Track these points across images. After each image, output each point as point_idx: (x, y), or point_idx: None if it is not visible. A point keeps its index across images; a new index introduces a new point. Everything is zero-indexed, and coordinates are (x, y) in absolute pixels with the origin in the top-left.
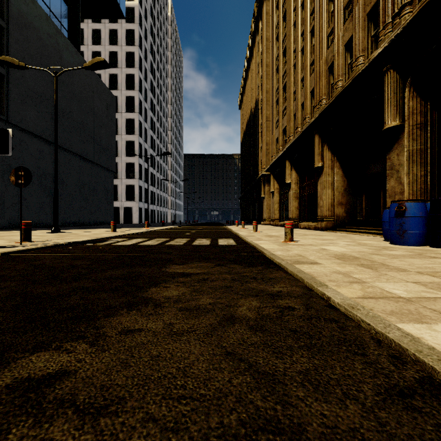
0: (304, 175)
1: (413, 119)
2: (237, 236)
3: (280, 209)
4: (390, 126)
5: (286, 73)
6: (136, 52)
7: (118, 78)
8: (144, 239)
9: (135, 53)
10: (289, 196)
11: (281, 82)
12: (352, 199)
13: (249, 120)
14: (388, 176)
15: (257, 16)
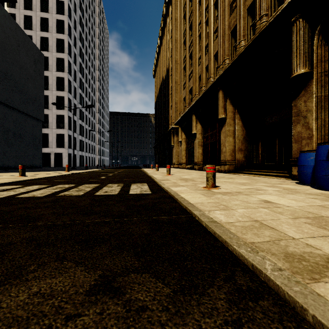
0: (208, 126)
1: (322, 66)
2: (152, 179)
3: (187, 155)
4: (299, 73)
5: (192, 43)
6: (65, 20)
7: (48, 41)
8: (42, 186)
9: (65, 21)
10: (194, 144)
11: (188, 51)
12: (249, 146)
13: (161, 86)
14: (294, 122)
15: (168, 2)
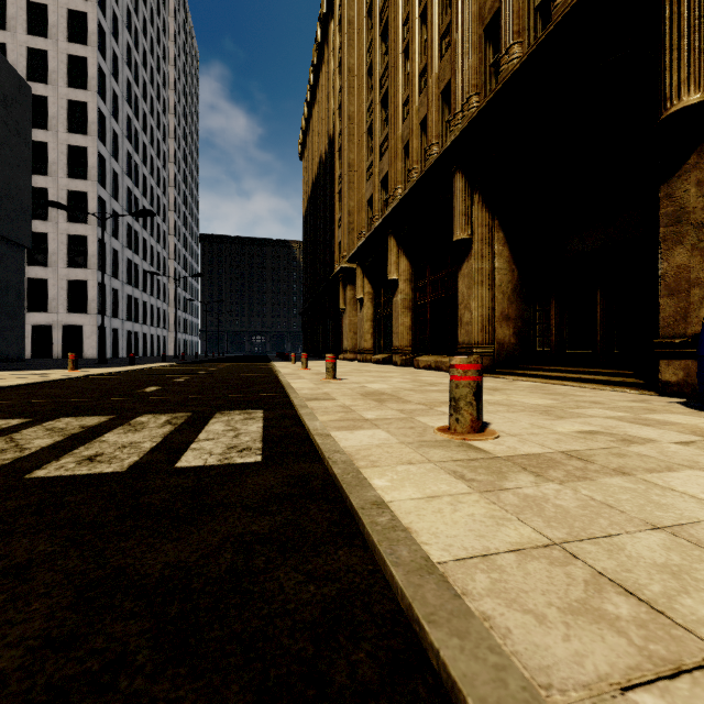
0: (425, 264)
1: None
2: (284, 394)
3: (375, 331)
4: (689, 103)
5: (387, 71)
6: (90, 13)
7: (48, 59)
8: None
9: (89, 15)
10: (393, 305)
11: (378, 90)
12: (527, 309)
13: (317, 176)
14: (667, 240)
15: None
